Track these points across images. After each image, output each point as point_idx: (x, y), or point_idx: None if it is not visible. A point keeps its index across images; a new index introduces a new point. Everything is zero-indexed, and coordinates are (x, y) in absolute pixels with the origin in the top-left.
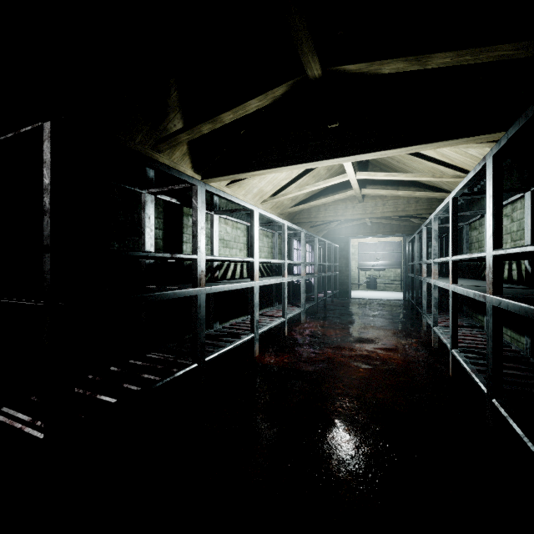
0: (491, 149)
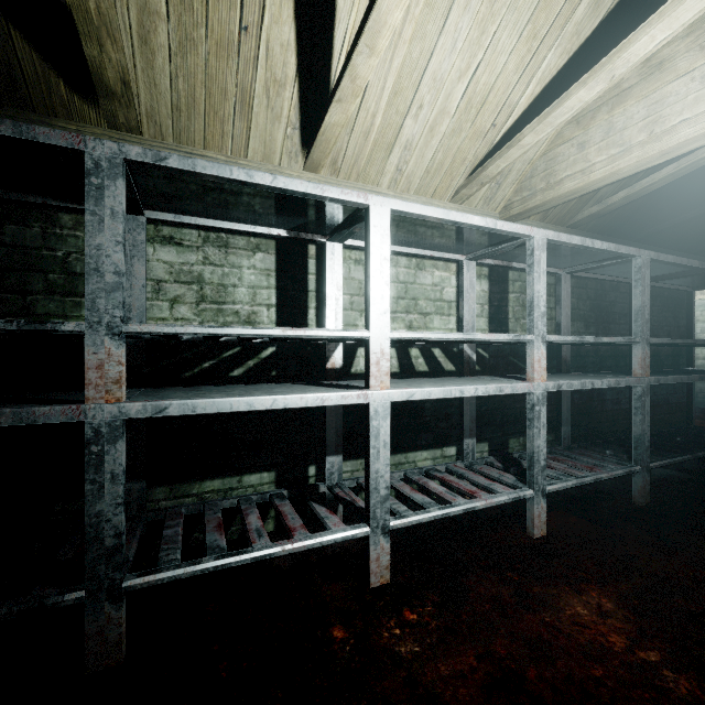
0: (648, 251)
